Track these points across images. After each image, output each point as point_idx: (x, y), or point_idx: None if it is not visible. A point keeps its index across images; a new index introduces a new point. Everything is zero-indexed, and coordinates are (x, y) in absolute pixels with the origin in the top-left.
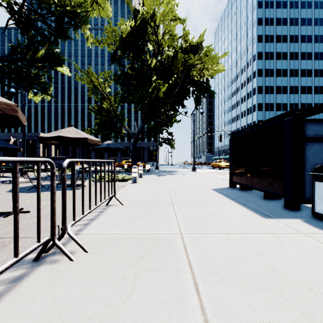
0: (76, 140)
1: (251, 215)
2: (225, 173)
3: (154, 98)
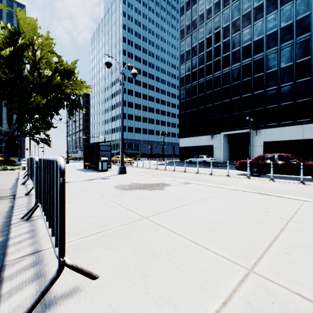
0: None
1: (83, 172)
2: None
3: (32, 107)
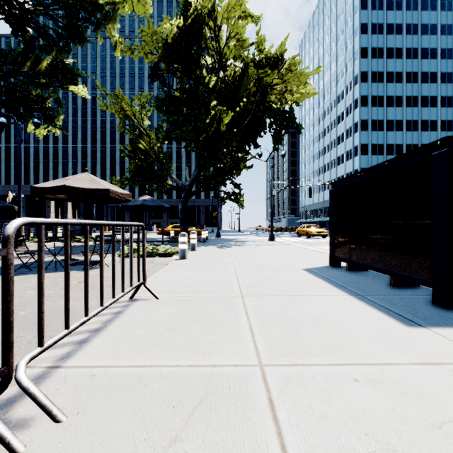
0: (91, 193)
1: (382, 319)
2: (317, 243)
3: (213, 132)
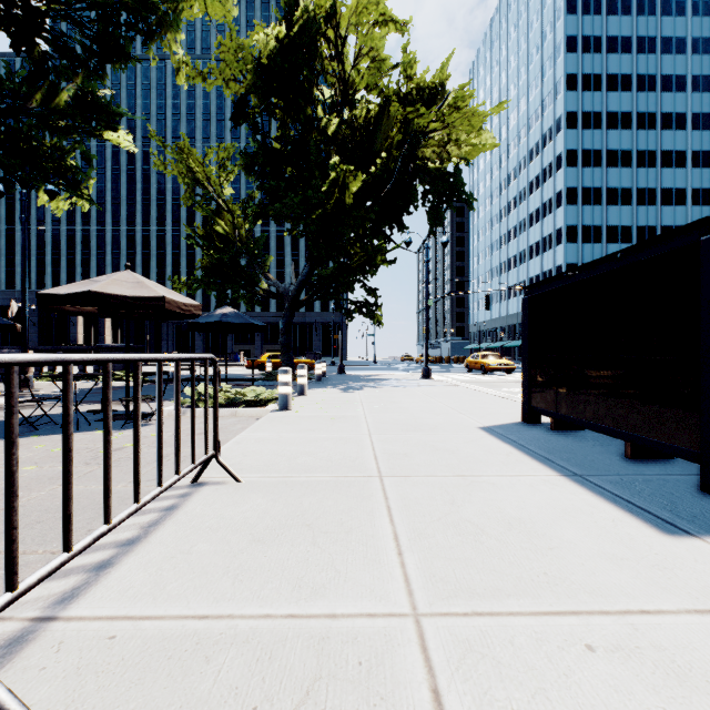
0: (135, 303)
1: (620, 521)
2: (499, 383)
3: (334, 207)
